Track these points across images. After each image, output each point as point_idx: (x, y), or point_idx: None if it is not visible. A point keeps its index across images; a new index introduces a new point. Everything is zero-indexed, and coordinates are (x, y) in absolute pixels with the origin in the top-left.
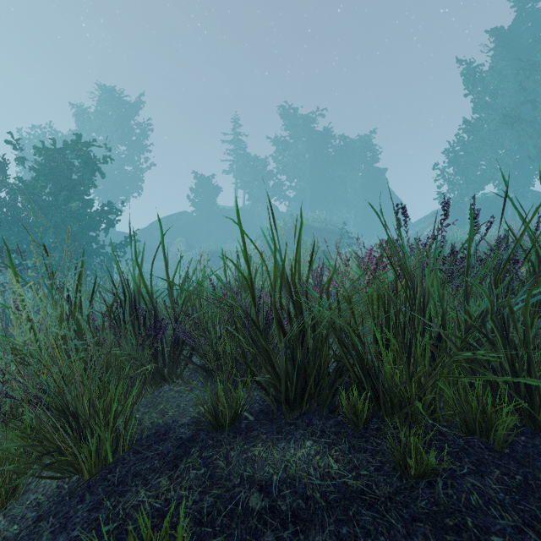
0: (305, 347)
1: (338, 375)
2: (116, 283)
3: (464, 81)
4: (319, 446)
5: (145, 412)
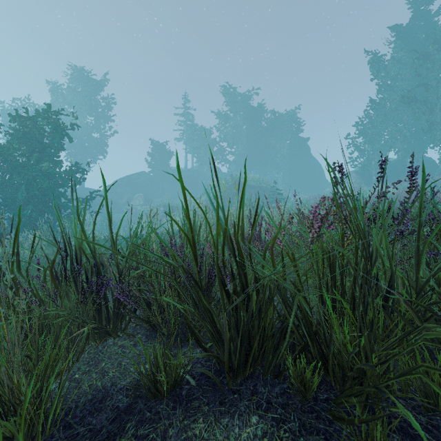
0: (250, 312)
1: (283, 336)
2: None
3: (371, 67)
4: (266, 424)
5: (86, 371)
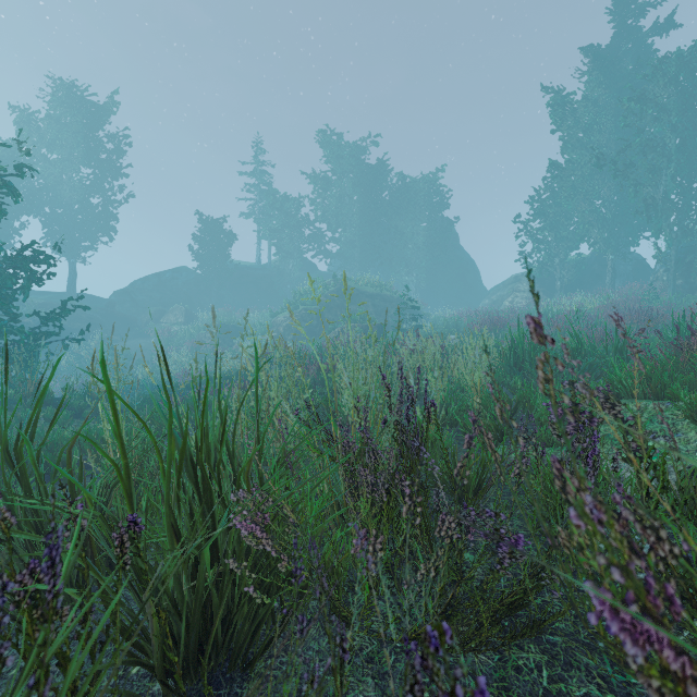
0: None
1: None
2: (29, 382)
3: (555, 109)
4: None
5: None
